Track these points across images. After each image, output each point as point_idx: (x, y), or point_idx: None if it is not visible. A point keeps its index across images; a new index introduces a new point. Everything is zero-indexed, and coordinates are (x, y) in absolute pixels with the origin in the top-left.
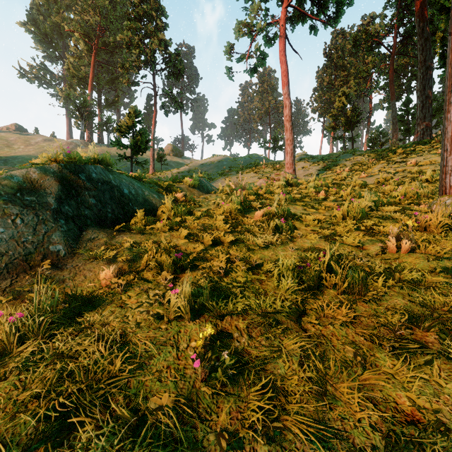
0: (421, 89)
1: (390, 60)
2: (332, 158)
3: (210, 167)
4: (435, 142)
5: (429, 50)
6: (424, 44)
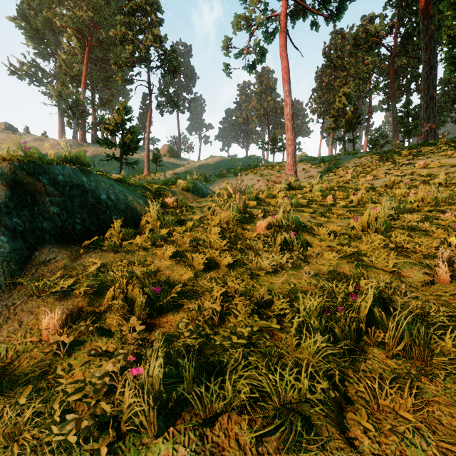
0: (426, 89)
1: (391, 60)
2: (333, 160)
3: (207, 168)
4: (441, 143)
5: (434, 48)
6: (428, 43)
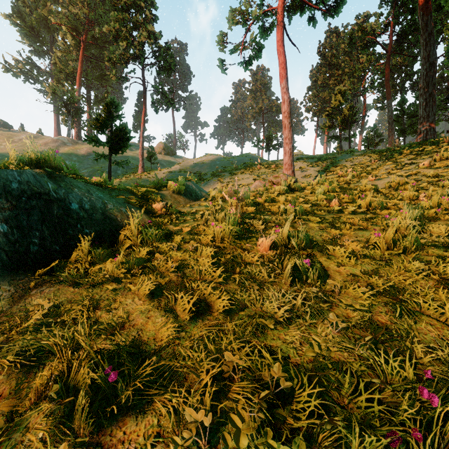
0: (425, 86)
1: (386, 59)
2: (330, 158)
3: (202, 166)
4: (443, 142)
5: (433, 45)
6: (427, 39)
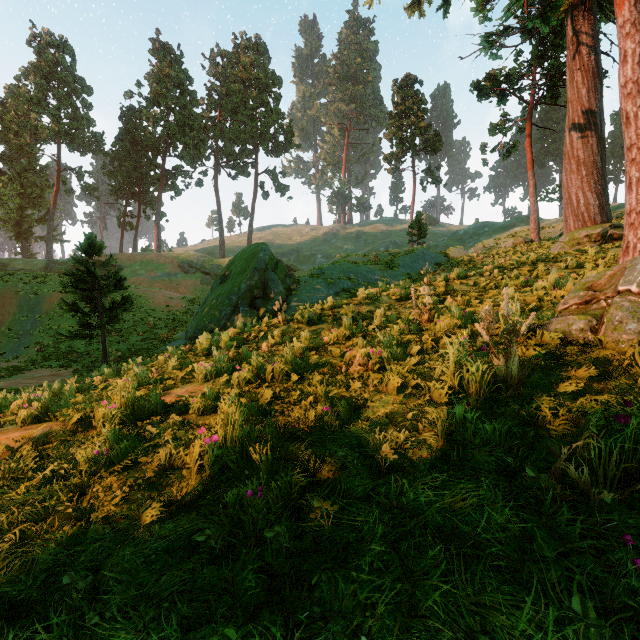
0: None
1: None
2: None
3: (469, 235)
4: None
5: None
6: None
